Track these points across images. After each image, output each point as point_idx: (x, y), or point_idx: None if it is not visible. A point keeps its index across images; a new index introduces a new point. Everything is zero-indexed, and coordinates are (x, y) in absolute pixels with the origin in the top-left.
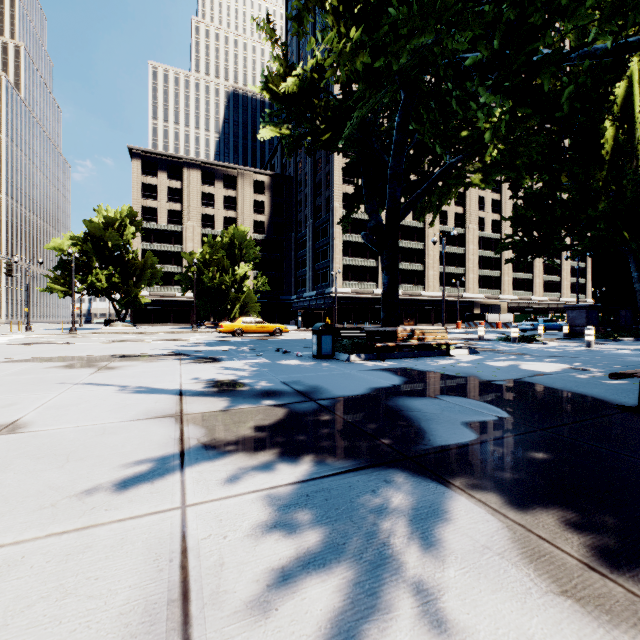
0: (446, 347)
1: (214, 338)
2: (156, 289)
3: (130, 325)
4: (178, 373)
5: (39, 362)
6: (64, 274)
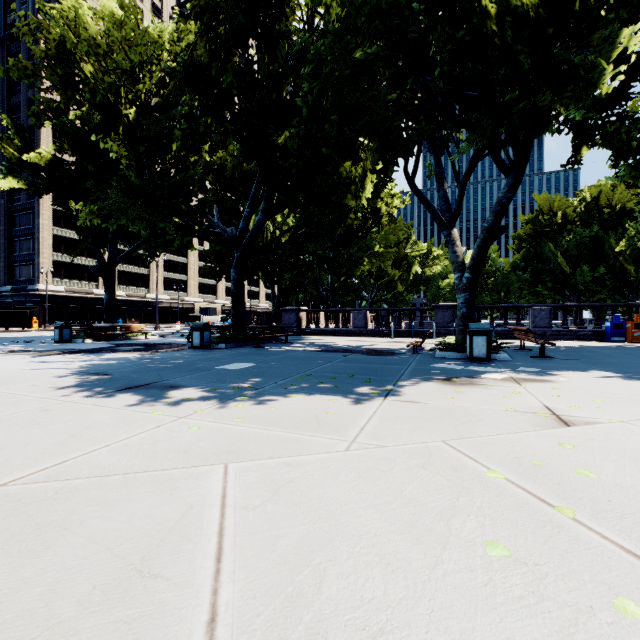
0: (145, 334)
1: None
2: None
3: None
4: None
5: None
6: None
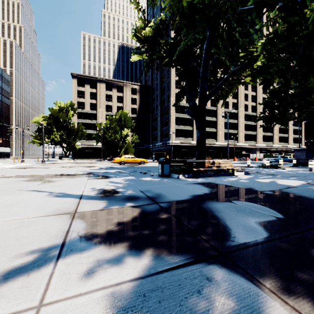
0: (232, 171)
1: (110, 165)
2: (84, 142)
3: (71, 159)
4: (84, 184)
5: (16, 178)
6: (40, 134)
